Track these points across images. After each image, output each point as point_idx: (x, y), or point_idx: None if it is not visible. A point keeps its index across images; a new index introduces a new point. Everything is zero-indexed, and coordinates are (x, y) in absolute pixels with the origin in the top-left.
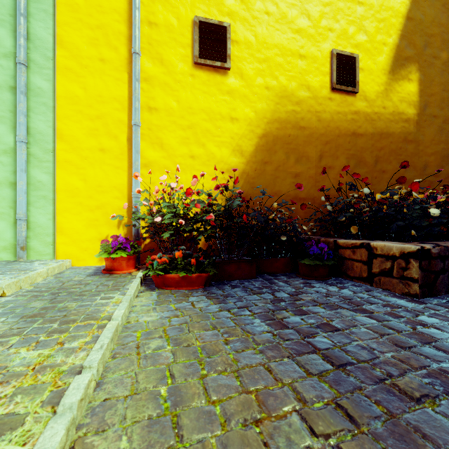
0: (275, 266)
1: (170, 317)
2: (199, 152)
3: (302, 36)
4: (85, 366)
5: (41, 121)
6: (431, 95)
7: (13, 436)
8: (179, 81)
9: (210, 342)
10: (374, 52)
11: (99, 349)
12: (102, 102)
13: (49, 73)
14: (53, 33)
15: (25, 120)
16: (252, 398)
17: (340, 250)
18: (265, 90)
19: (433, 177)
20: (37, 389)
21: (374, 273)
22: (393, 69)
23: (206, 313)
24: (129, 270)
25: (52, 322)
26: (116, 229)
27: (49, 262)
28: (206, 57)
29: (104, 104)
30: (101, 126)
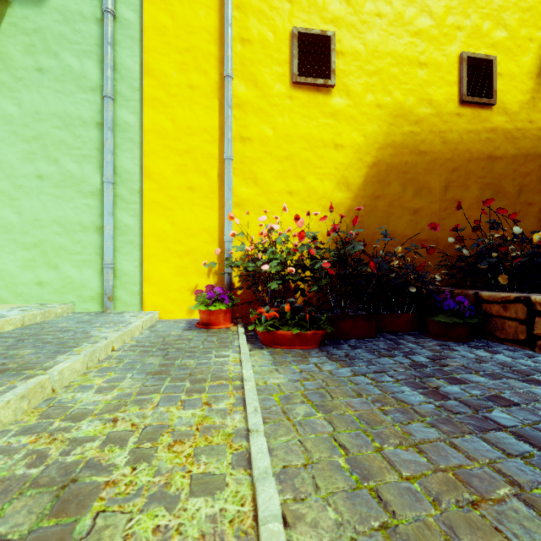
0: (397, 324)
1: (300, 380)
2: (298, 187)
3: (422, 39)
4: (252, 429)
5: (128, 159)
6: None
7: (225, 495)
8: (275, 104)
9: (364, 411)
10: (516, 52)
11: (255, 412)
12: (191, 134)
13: (136, 105)
14: (140, 61)
15: (112, 158)
16: (451, 477)
17: (484, 304)
18: (376, 109)
19: None
20: (216, 451)
21: (537, 335)
22: None
23: (339, 377)
24: (226, 325)
25: (182, 380)
26: (206, 278)
27: (138, 313)
28: (306, 75)
29: (193, 137)
30: (190, 162)
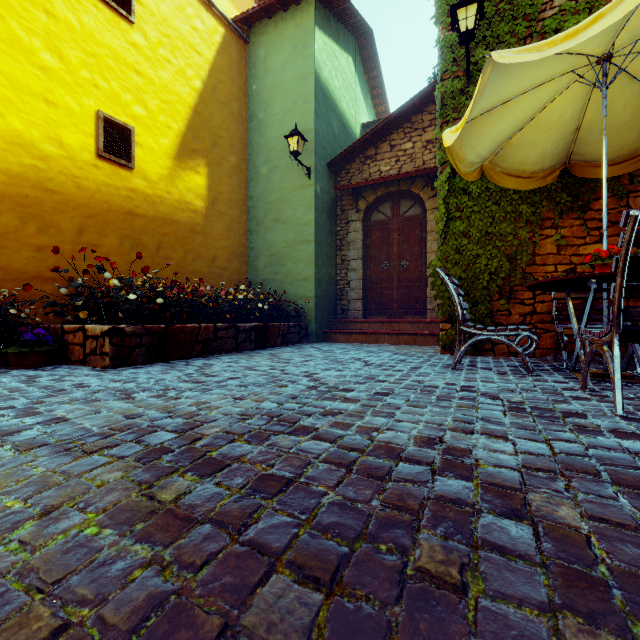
0: None
1: None
2: None
3: (51, 77)
4: None
5: None
6: (221, 193)
7: None
8: None
9: None
10: (156, 132)
11: None
12: None
13: None
14: None
15: None
16: None
17: (66, 335)
18: None
19: (223, 270)
20: None
21: (88, 353)
22: (179, 156)
23: None
24: None
25: None
26: None
27: None
28: None
29: None
30: None
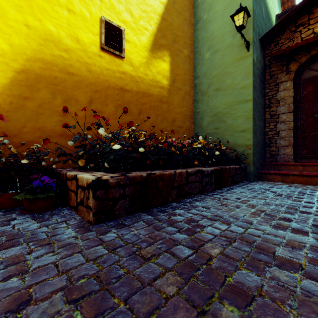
0: None
1: None
2: None
3: None
4: None
5: None
6: (178, 75)
7: None
8: None
9: None
10: (138, 32)
11: None
12: None
13: None
14: None
15: None
16: None
17: (67, 181)
18: (25, 27)
19: (179, 128)
20: None
21: (78, 202)
22: (152, 49)
23: None
24: None
25: None
26: None
27: None
28: None
29: None
30: None
